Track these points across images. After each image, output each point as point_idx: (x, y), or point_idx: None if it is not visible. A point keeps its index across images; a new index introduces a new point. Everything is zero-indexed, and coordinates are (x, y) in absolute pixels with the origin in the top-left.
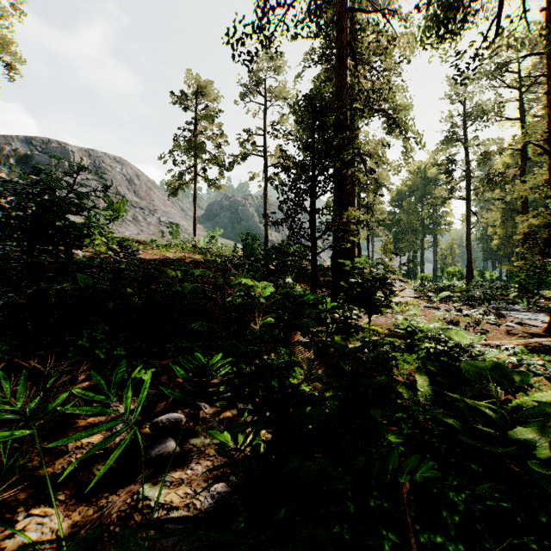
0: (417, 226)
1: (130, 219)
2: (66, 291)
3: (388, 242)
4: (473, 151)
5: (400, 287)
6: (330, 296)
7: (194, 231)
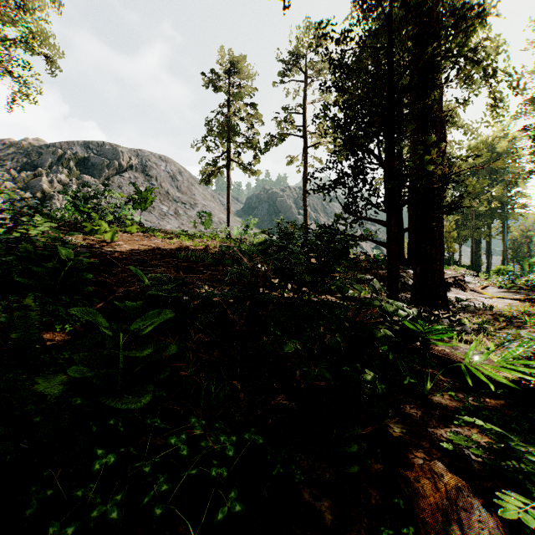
0: (483, 210)
1: (172, 213)
2: None
3: (450, 228)
4: None
5: (477, 282)
6: (409, 302)
7: (227, 220)
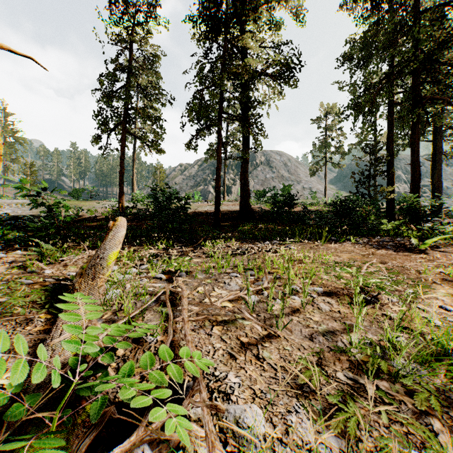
0: None
1: None
2: (296, 215)
3: None
4: None
5: None
6: None
7: (324, 194)
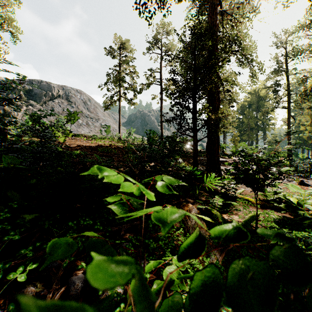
0: (253, 126)
1: (84, 124)
2: None
3: (236, 135)
4: (292, 78)
5: None
6: (205, 170)
7: (119, 129)
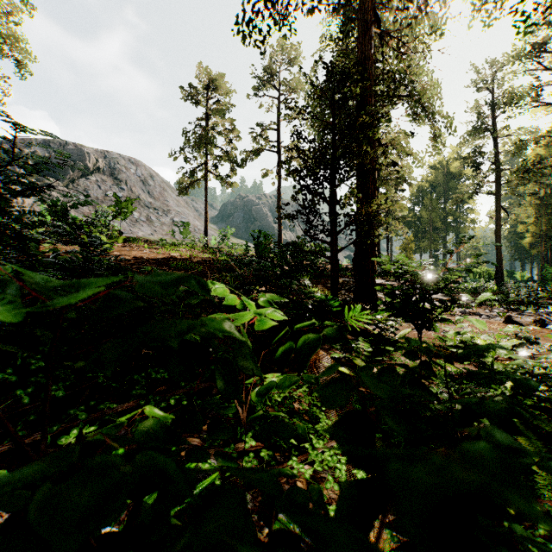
0: (439, 224)
1: (144, 219)
2: None
3: (409, 240)
4: (503, 142)
5: None
6: (352, 300)
7: (205, 230)
